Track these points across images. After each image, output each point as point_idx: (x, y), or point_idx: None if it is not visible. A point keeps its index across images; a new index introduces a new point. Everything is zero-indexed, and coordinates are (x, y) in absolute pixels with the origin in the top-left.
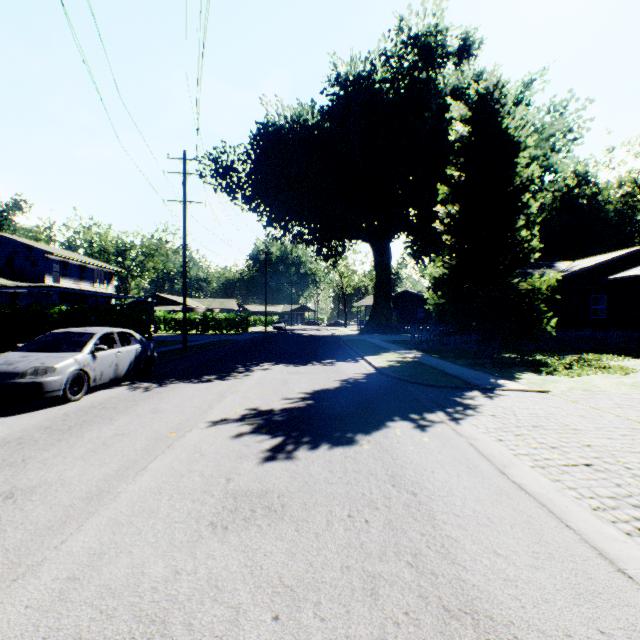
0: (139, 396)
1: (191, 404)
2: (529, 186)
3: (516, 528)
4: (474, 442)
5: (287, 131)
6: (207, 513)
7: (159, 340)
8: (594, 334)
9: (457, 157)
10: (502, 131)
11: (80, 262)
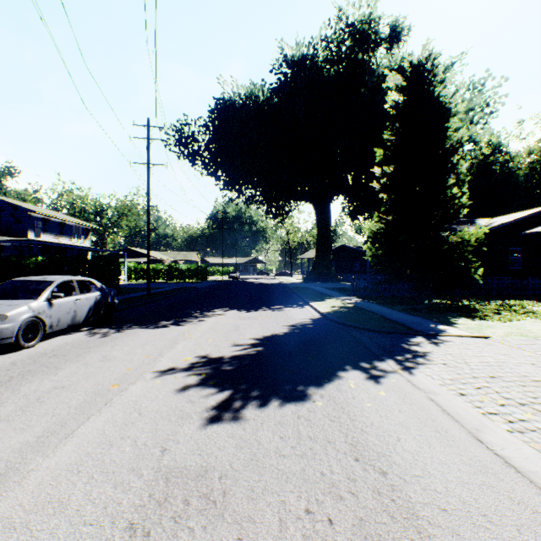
0: (93, 342)
1: (142, 351)
2: (458, 148)
3: (527, 535)
4: (434, 397)
5: (241, 105)
6: (128, 507)
7: (128, 287)
8: (512, 282)
9: (393, 123)
10: (434, 98)
11: (60, 219)
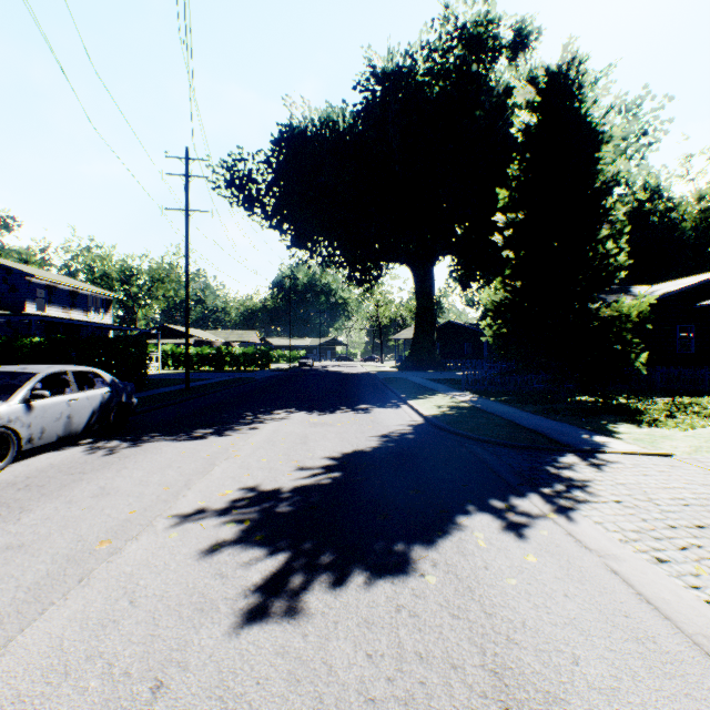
0: (92, 464)
1: (160, 479)
2: (613, 187)
3: None
4: (618, 566)
5: (314, 134)
6: None
7: (162, 379)
8: (683, 372)
9: (522, 153)
10: (581, 118)
11: (70, 287)
